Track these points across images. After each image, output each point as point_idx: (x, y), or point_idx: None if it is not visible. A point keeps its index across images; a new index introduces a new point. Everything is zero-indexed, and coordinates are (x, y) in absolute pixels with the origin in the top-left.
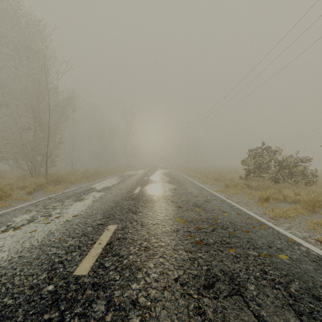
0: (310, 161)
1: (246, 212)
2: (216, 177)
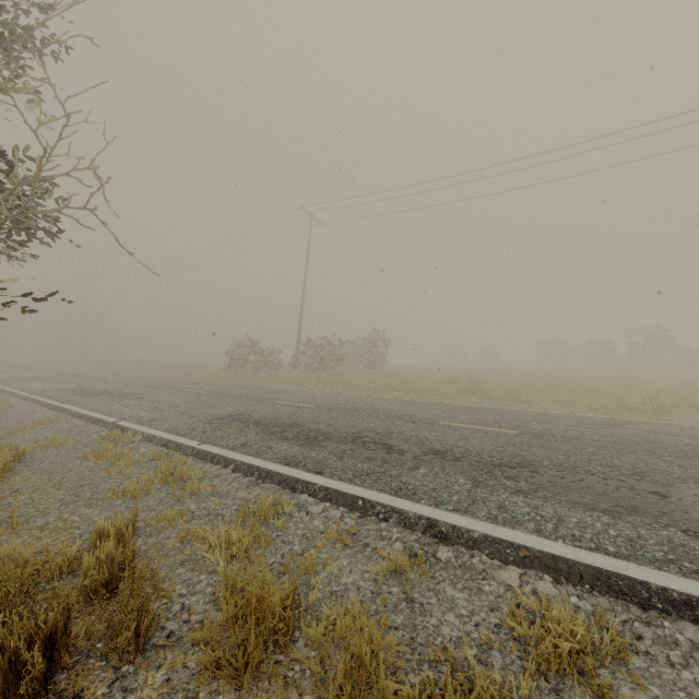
0: (279, 352)
1: (245, 384)
2: (192, 372)
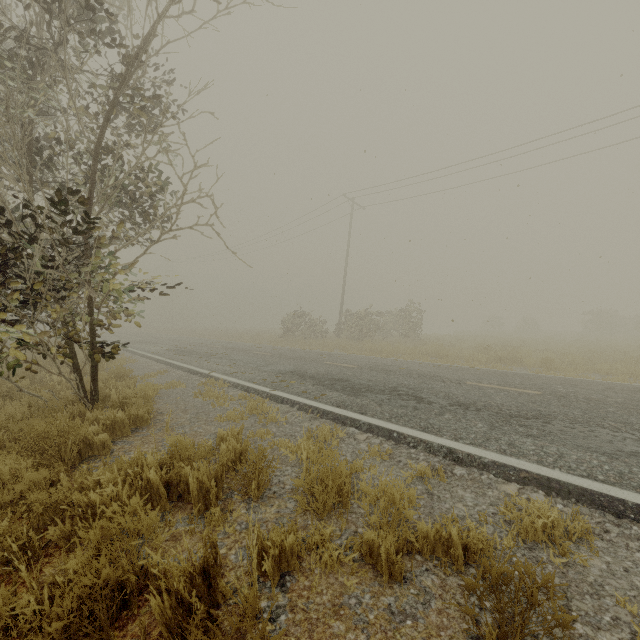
0: (324, 322)
1: (297, 348)
2: (254, 338)
